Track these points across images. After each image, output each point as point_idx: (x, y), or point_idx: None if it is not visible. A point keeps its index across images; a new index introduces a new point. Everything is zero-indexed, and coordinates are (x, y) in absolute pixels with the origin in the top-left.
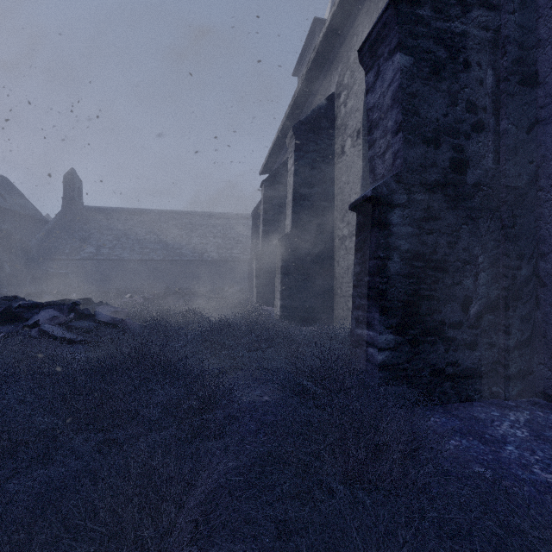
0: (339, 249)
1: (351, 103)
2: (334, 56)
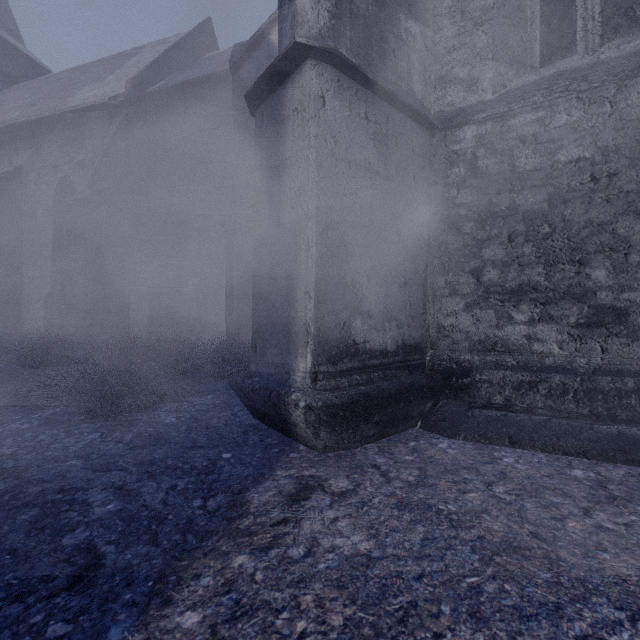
0: (29, 285)
1: (43, 187)
2: (22, 137)
